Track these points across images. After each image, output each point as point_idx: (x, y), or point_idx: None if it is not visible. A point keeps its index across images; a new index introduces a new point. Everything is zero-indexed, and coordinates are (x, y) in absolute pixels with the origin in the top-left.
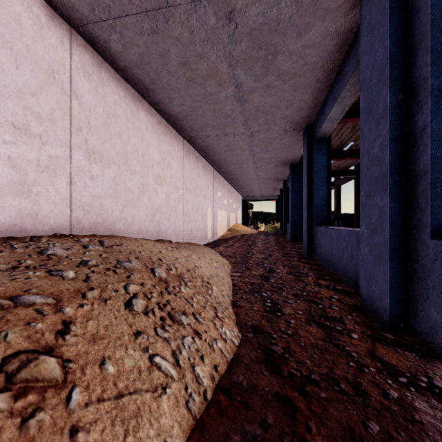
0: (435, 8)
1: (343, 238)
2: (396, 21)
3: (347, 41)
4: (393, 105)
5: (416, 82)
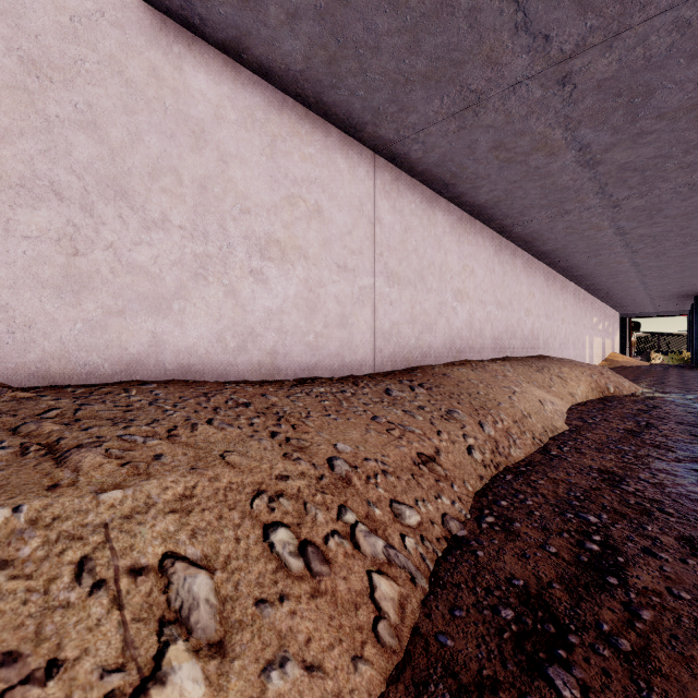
0: None
1: None
2: None
3: None
4: None
5: None
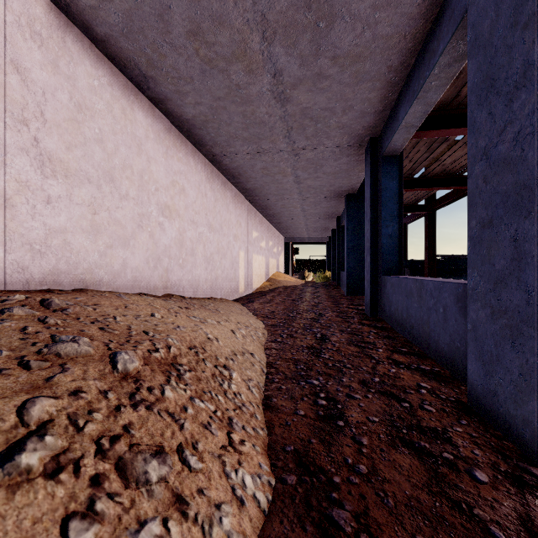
0: None
1: (429, 293)
2: None
3: None
4: None
5: None
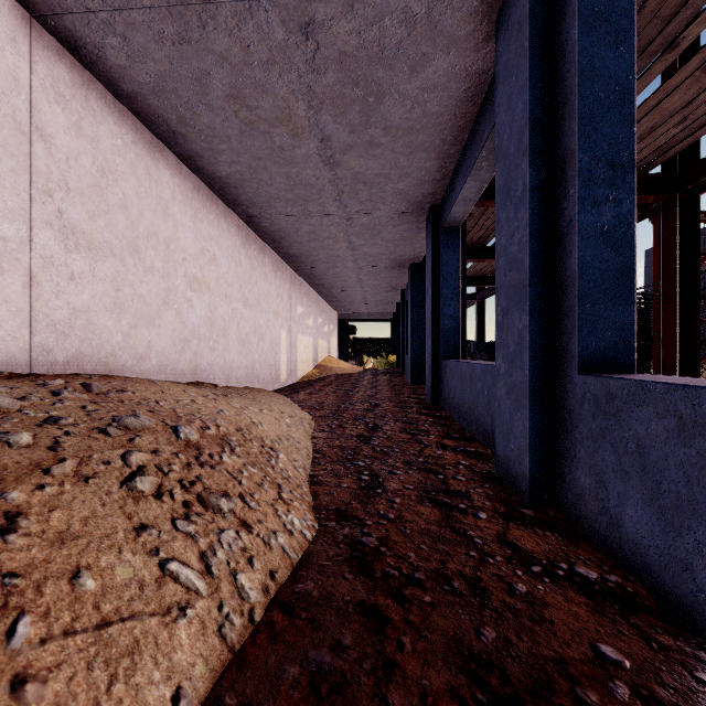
0: (584, 56)
1: (478, 377)
2: (539, 68)
3: (482, 86)
4: (534, 186)
5: (562, 156)
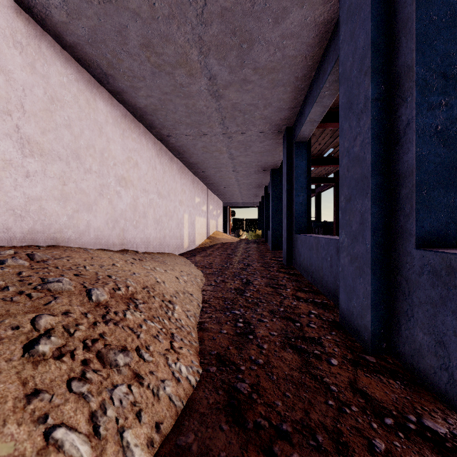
0: None
1: (322, 247)
2: (378, 3)
3: (327, 34)
4: (375, 97)
5: (399, 72)
